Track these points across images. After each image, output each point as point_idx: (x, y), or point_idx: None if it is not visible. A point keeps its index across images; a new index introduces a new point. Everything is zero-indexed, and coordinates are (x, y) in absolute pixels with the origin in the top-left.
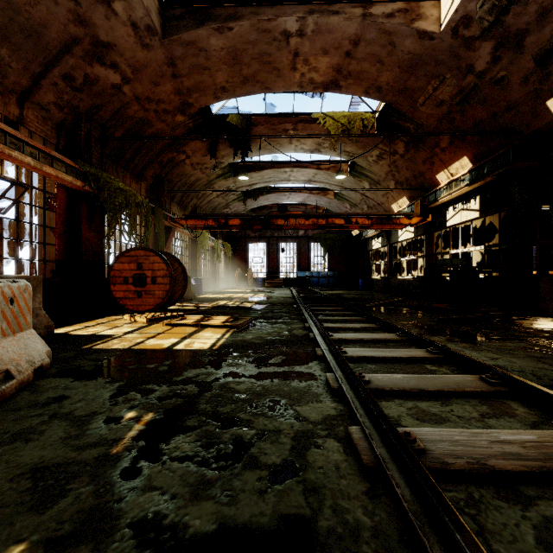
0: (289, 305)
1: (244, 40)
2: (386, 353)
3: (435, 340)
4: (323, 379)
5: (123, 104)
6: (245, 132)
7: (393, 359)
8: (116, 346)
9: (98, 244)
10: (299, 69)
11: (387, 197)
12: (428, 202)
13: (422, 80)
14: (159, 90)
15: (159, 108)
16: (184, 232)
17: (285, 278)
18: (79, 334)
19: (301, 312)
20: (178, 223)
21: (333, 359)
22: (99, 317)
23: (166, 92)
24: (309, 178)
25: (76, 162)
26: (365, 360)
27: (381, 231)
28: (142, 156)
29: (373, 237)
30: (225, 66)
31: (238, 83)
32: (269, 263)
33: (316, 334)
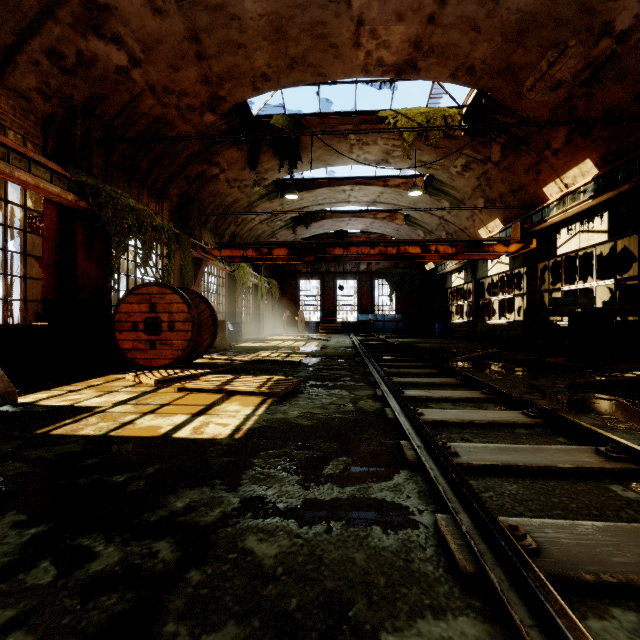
0: (349, 358)
1: (290, 2)
2: (528, 457)
3: (589, 424)
4: (430, 526)
5: (133, 95)
6: (294, 137)
7: (544, 469)
8: (87, 431)
9: (102, 279)
10: (364, 45)
11: (473, 220)
12: (530, 224)
13: (533, 53)
14: (180, 77)
15: (181, 103)
16: (219, 265)
17: (343, 322)
18: (48, 406)
19: (367, 370)
20: (211, 254)
21: (442, 476)
22: (97, 376)
23: (189, 81)
24: (374, 198)
25: (66, 168)
26: (494, 471)
27: (464, 263)
28: (162, 168)
29: (453, 271)
30: (265, 42)
31: (284, 68)
32: (323, 305)
33: (397, 412)
